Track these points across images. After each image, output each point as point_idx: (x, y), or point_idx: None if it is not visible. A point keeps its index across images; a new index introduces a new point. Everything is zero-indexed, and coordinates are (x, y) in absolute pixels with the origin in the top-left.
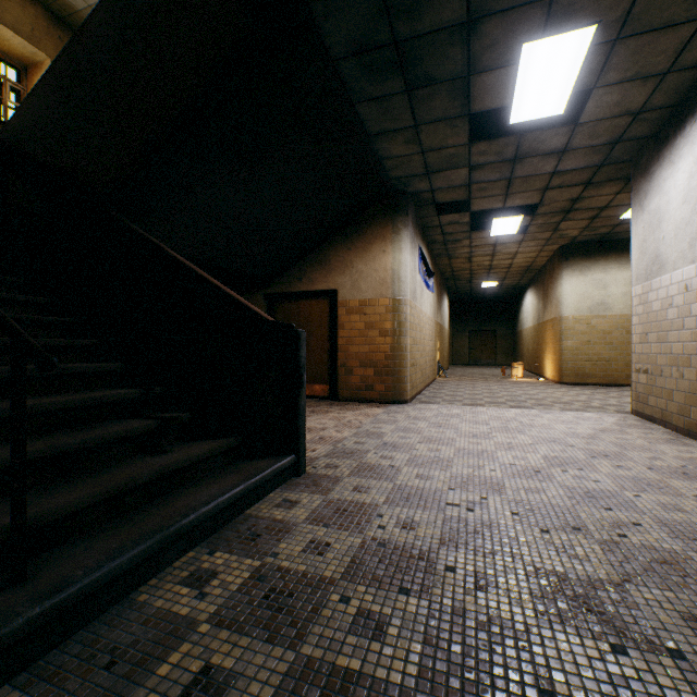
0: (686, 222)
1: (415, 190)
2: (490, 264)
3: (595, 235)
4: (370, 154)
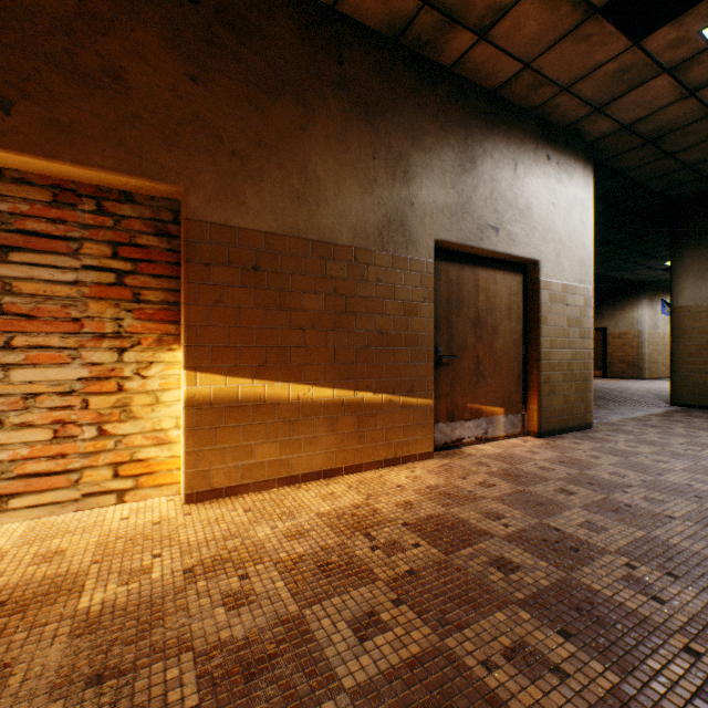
0: None
1: (649, 280)
2: None
3: None
4: (617, 279)
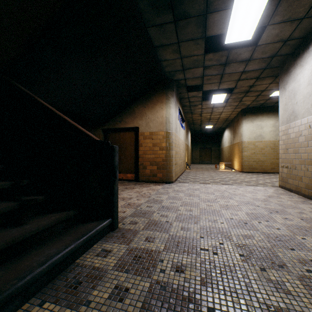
0: (310, 94)
1: (177, 78)
2: (210, 117)
3: (257, 104)
4: (155, 57)
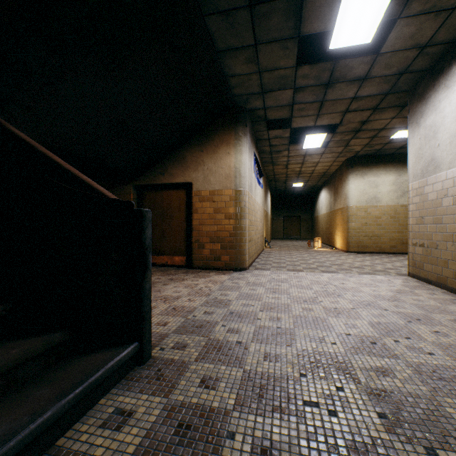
0: None
1: (252, 107)
2: (300, 170)
3: (371, 151)
4: (218, 70)
